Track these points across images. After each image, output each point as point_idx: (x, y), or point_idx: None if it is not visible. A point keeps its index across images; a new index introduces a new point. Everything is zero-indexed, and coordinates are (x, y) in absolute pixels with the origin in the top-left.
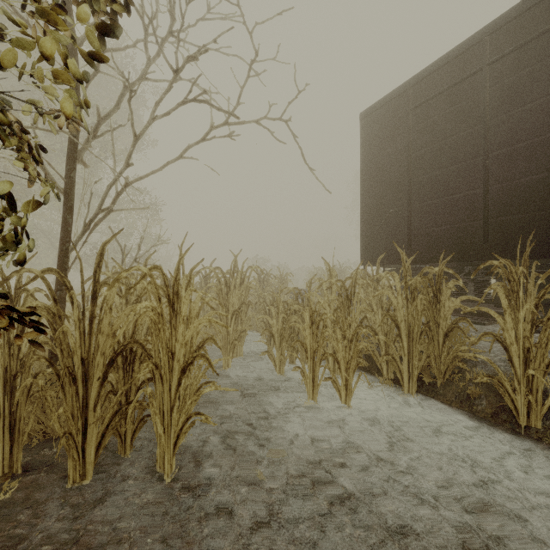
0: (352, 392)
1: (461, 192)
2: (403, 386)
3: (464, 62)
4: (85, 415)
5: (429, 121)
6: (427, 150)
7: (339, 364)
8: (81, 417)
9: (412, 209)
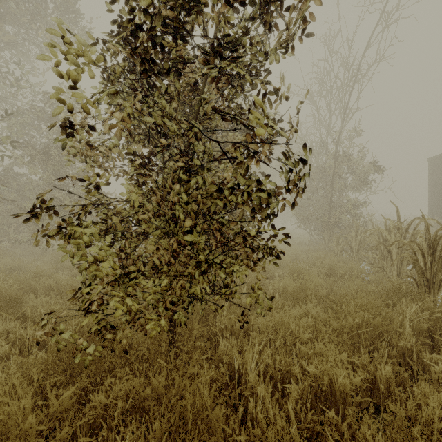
0: None
1: None
2: None
3: None
4: None
5: None
6: None
7: None
8: None
9: None
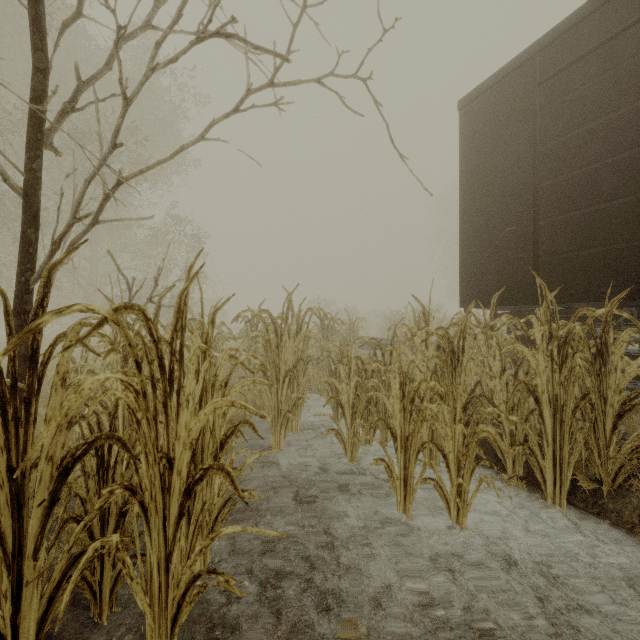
0: (469, 505)
1: (622, 197)
2: (545, 492)
3: (628, 1)
4: (18, 567)
5: (567, 98)
6: (564, 140)
7: (447, 460)
8: (9, 571)
9: (540, 226)
